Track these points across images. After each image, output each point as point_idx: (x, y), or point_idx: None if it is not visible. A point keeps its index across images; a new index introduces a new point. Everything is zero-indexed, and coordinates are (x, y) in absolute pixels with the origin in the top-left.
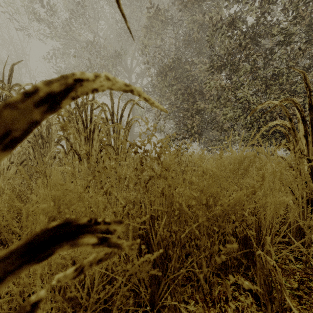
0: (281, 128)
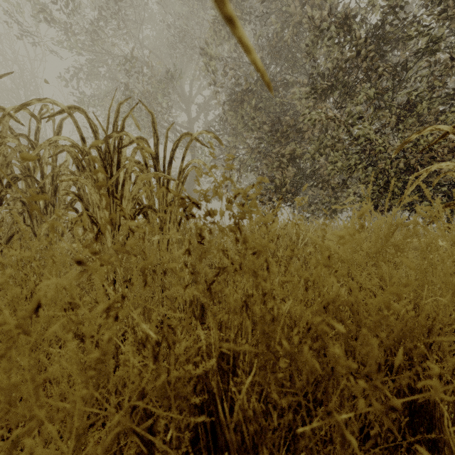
0: None
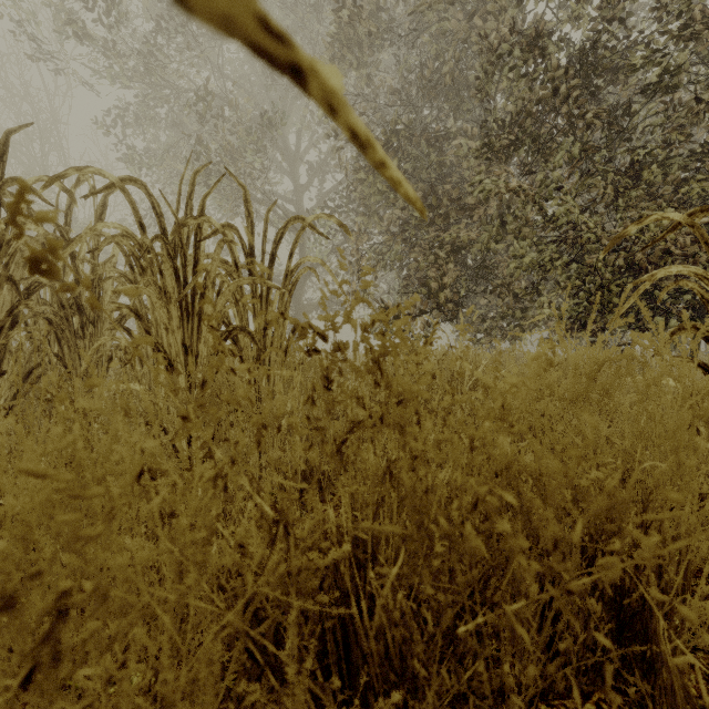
0: (694, 284)
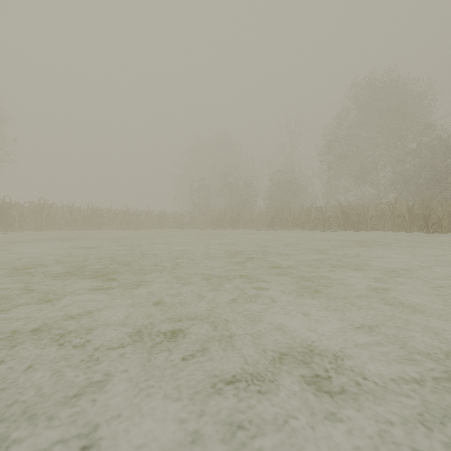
0: None
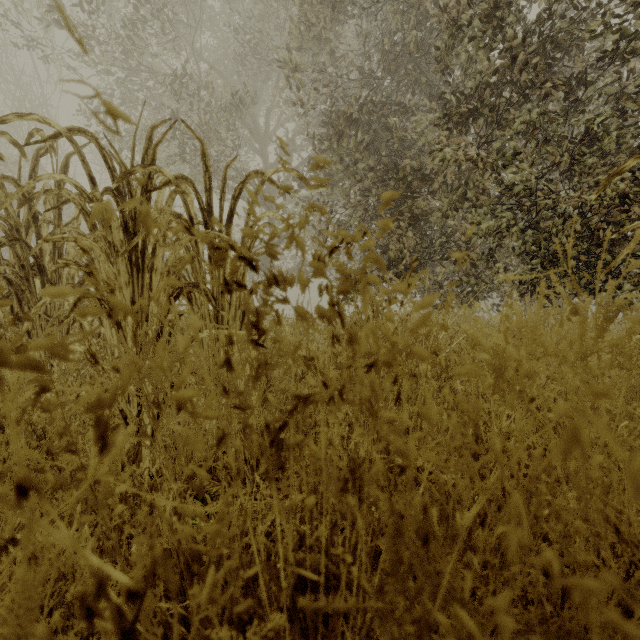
0: None
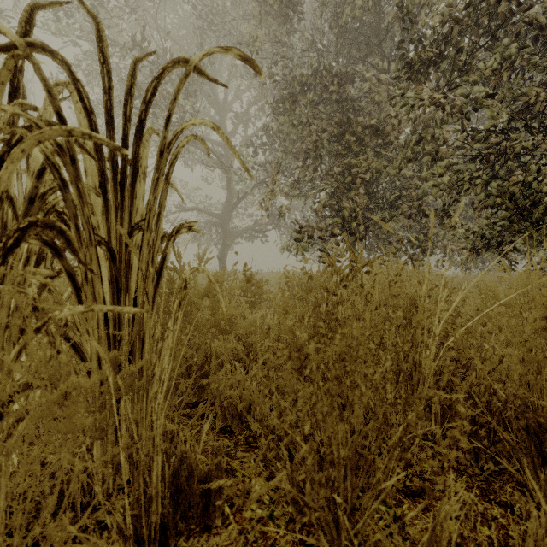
0: None
